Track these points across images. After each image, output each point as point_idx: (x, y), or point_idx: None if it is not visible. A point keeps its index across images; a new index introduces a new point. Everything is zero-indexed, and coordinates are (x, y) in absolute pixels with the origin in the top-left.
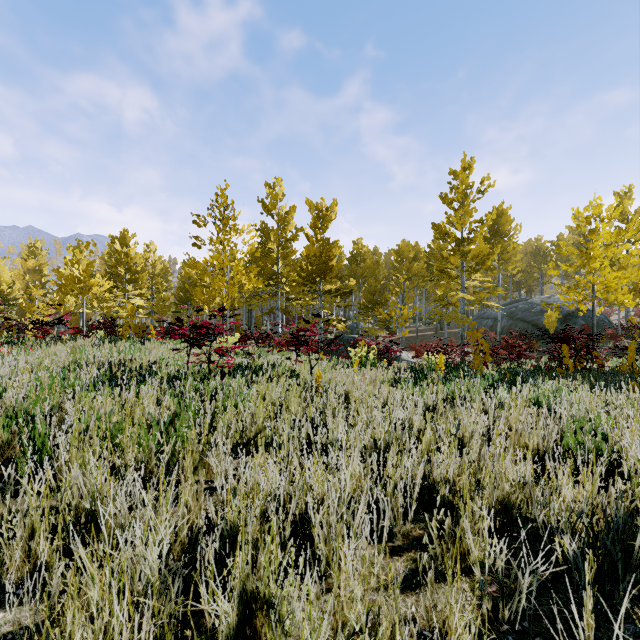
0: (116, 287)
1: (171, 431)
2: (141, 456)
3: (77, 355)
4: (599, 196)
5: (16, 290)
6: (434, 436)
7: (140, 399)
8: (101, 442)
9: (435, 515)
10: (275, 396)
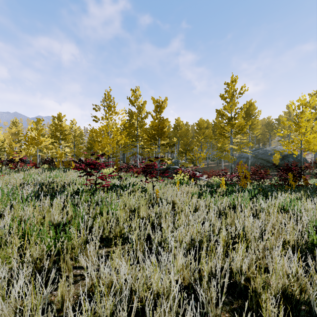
0: (55, 142)
1: (63, 232)
2: (37, 254)
3: (27, 179)
4: (304, 94)
5: (5, 143)
6: (228, 235)
7: (50, 209)
8: (20, 238)
9: (243, 316)
10: (132, 204)
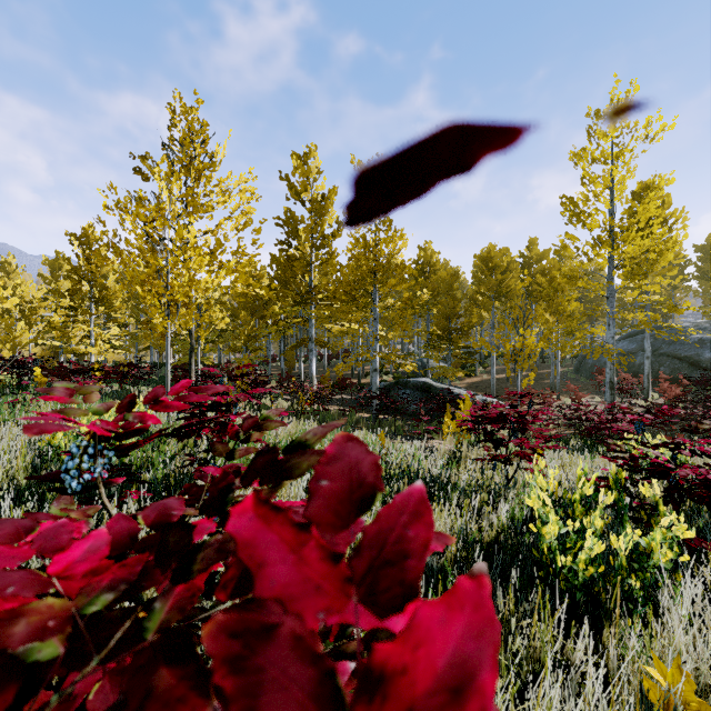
0: (73, 308)
1: None
2: None
3: None
4: None
5: None
6: None
7: None
8: None
9: None
10: None
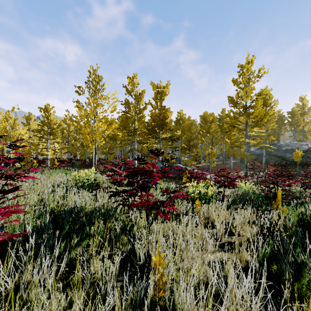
0: (41, 137)
1: None
2: None
3: None
4: None
5: None
6: None
7: None
8: None
9: None
10: None
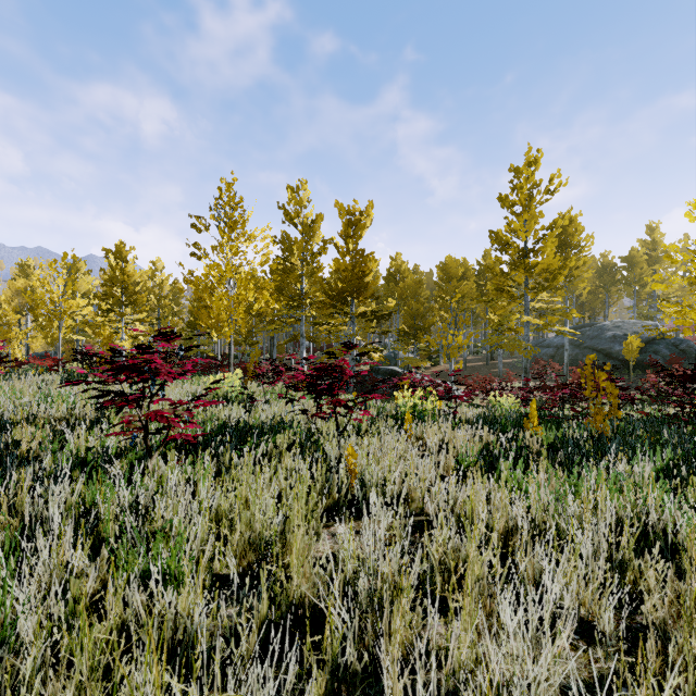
0: (110, 310)
1: None
2: None
3: None
4: None
5: None
6: None
7: None
8: None
9: None
10: (256, 525)
